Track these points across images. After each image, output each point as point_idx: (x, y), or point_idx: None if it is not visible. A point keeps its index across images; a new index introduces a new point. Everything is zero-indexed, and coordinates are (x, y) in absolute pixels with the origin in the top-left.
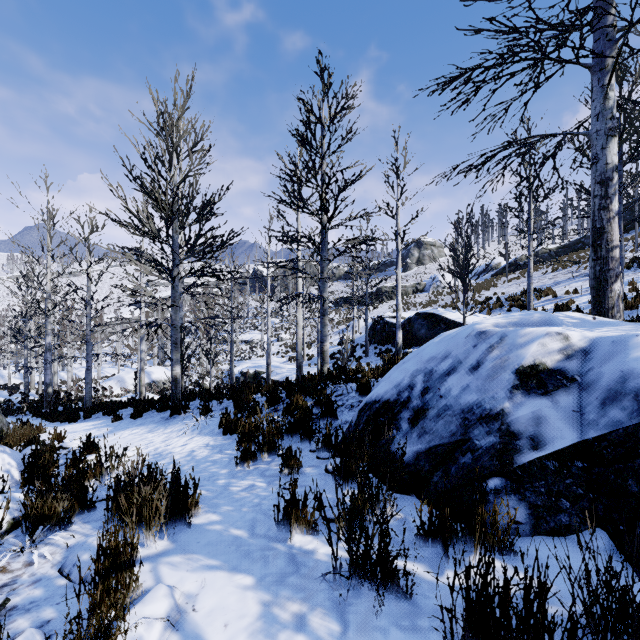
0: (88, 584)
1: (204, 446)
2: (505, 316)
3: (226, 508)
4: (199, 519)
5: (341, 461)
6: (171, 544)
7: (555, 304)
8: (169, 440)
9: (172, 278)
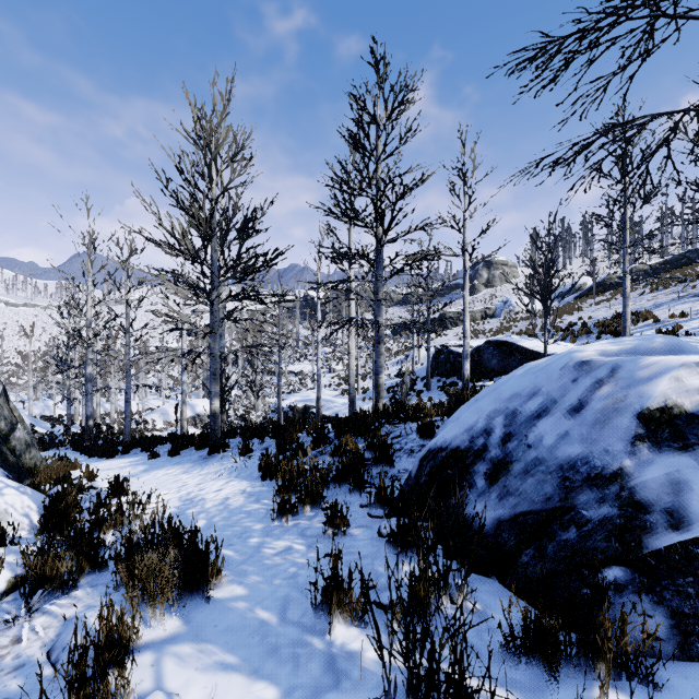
0: (54, 697)
1: (240, 493)
2: (613, 341)
3: (255, 578)
4: (221, 592)
5: (398, 525)
6: (183, 626)
7: (657, 330)
8: (204, 483)
9: (210, 302)
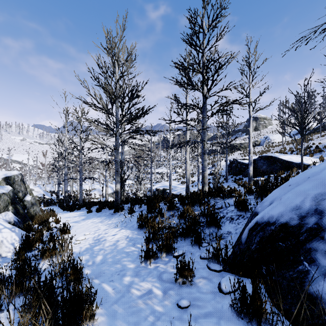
0: None
1: (125, 237)
2: None
3: (121, 324)
4: None
5: (241, 292)
6: None
7: None
8: (108, 229)
9: (114, 134)
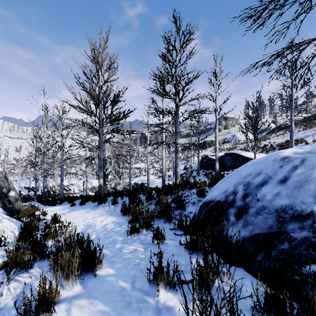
0: None
1: (112, 222)
2: (299, 147)
3: (119, 265)
4: (102, 271)
5: (190, 239)
6: (82, 289)
7: None
8: (95, 217)
9: (98, 134)
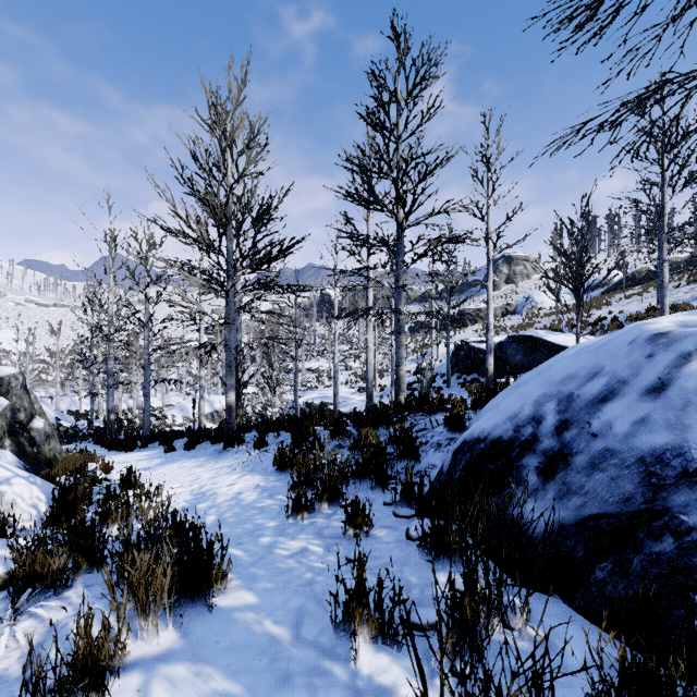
0: None
1: (253, 487)
2: (692, 312)
3: (265, 584)
4: (226, 599)
5: (431, 527)
6: (180, 640)
7: None
8: (217, 477)
9: (225, 292)
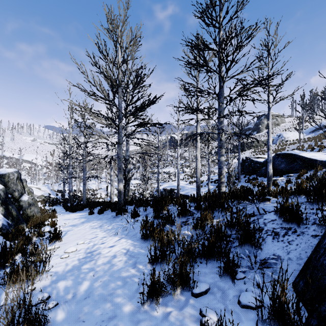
0: None
1: (124, 251)
2: None
3: None
4: None
5: None
6: None
7: None
8: (106, 237)
9: (117, 126)
